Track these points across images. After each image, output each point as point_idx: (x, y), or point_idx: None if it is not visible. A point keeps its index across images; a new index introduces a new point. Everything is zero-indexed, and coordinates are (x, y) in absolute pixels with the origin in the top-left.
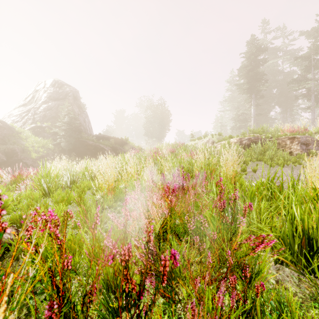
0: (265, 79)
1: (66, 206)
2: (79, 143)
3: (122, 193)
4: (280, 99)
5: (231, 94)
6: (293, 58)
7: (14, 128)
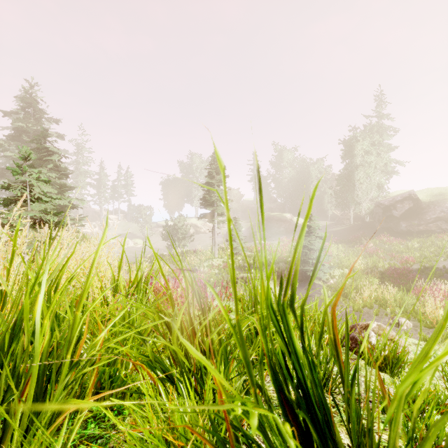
0: None
1: None
2: None
3: None
4: None
5: None
6: None
7: None
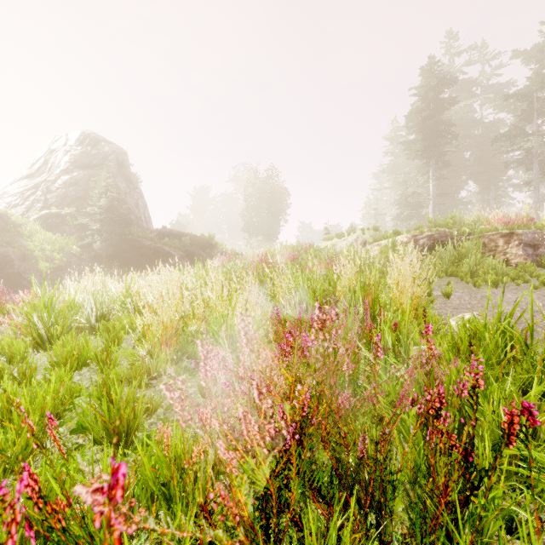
0: (453, 134)
1: (77, 371)
2: (126, 244)
3: (191, 345)
4: (477, 170)
5: (392, 161)
6: (499, 98)
7: (9, 217)
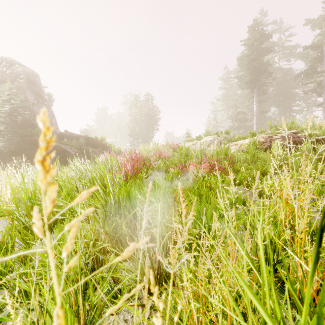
0: (269, 72)
1: None
2: (29, 143)
3: None
4: (277, 99)
5: (225, 92)
6: (290, 54)
7: None
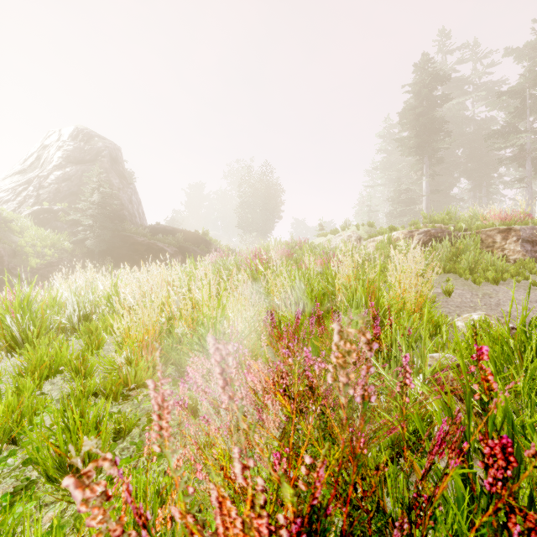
0: (446, 131)
1: (49, 379)
2: (119, 240)
3: (175, 352)
4: (469, 167)
5: (385, 158)
6: (491, 96)
7: (0, 213)
